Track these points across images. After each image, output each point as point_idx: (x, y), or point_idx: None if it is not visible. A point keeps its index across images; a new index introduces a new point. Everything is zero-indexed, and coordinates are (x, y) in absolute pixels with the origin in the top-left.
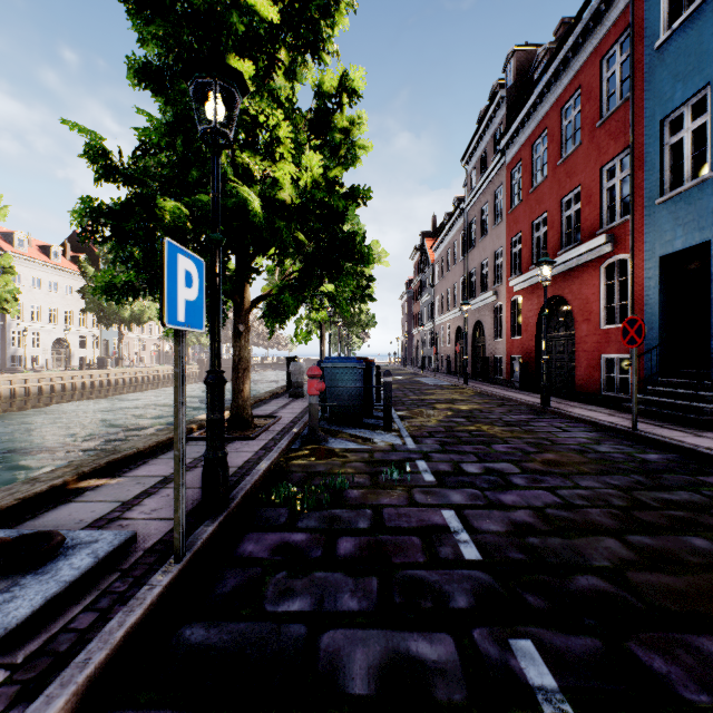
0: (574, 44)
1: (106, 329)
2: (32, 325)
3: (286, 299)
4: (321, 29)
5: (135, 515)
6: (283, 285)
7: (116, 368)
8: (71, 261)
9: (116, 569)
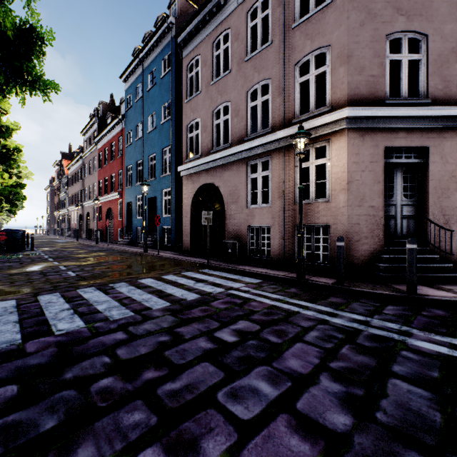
0: (113, 126)
1: None
2: None
3: None
4: (8, 137)
5: None
6: None
7: None
8: None
9: None
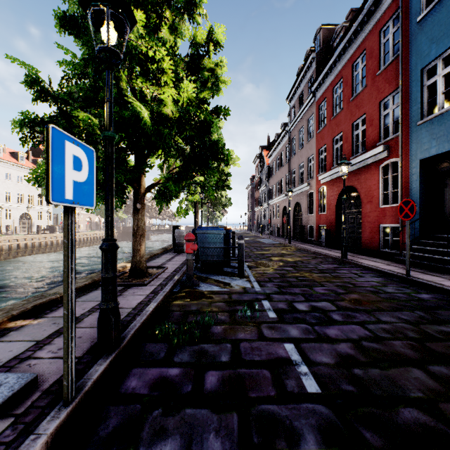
0: (361, 21)
1: (55, 207)
2: (6, 205)
3: (170, 186)
4: None
5: (43, 354)
6: (168, 177)
7: (62, 232)
8: (32, 162)
9: (11, 414)
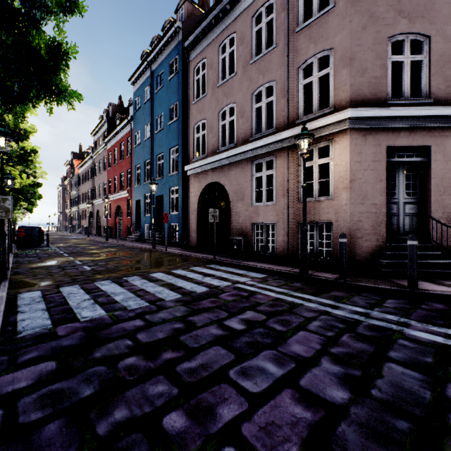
0: (122, 127)
1: None
2: None
3: None
4: (26, 139)
5: None
6: None
7: None
8: None
9: None
